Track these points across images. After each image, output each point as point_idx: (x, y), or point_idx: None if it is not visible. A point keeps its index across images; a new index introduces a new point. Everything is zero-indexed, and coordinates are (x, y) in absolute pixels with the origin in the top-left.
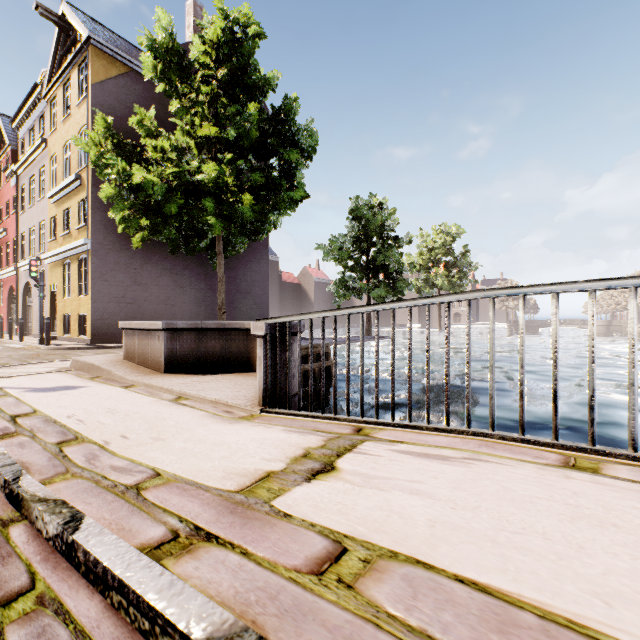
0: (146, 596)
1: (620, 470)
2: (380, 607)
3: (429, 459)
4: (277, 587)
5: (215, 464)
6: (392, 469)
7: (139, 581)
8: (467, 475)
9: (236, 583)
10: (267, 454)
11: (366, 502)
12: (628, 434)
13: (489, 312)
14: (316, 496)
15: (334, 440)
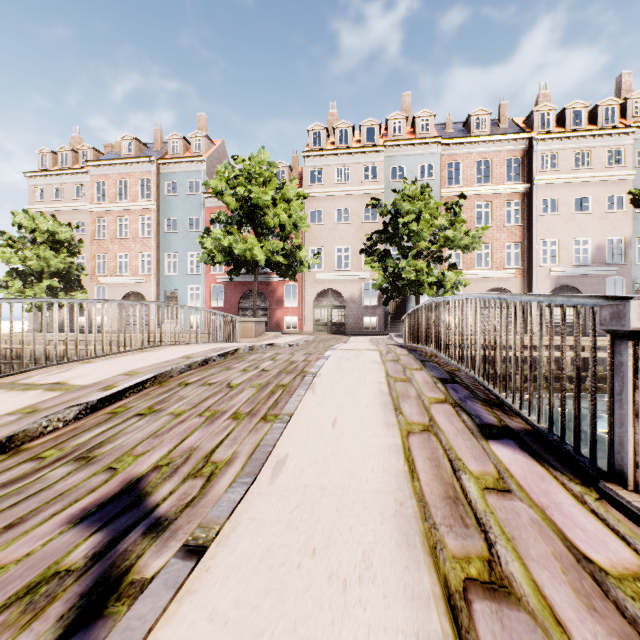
0: (140, 381)
1: (95, 360)
2: (147, 370)
3: (64, 372)
4: (138, 376)
5: (9, 404)
6: (69, 375)
7: (133, 383)
8: (87, 368)
9: (135, 379)
10: (7, 397)
11: (98, 375)
12: (86, 352)
13: (45, 309)
14: (86, 380)
15: (0, 388)
